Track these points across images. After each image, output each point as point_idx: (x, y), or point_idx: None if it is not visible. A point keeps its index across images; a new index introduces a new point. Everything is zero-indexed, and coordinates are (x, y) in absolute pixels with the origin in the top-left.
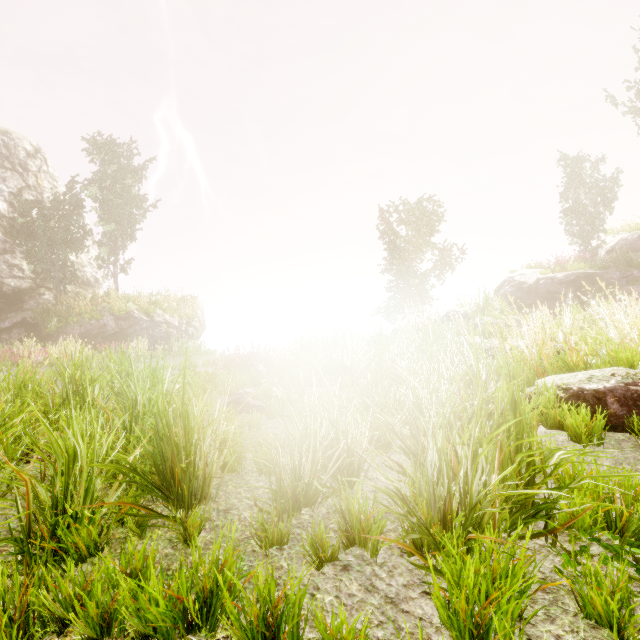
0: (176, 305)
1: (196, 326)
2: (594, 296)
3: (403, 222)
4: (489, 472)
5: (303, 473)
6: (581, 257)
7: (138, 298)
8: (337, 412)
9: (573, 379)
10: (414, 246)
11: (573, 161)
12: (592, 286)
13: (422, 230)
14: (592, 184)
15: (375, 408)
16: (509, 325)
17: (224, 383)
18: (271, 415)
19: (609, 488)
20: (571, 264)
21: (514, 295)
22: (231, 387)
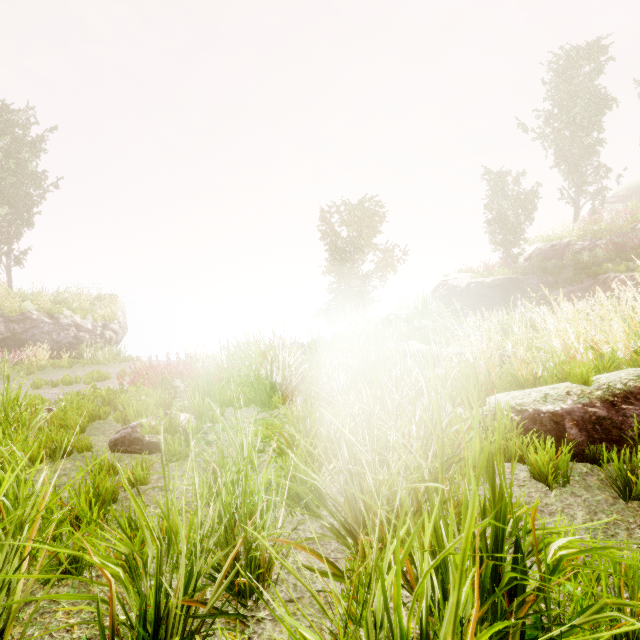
0: (90, 305)
1: (115, 329)
2: (517, 300)
3: (345, 222)
4: (466, 603)
5: (166, 608)
6: (505, 263)
7: (38, 296)
8: (242, 473)
9: (527, 398)
10: (355, 247)
11: (497, 175)
12: (515, 291)
13: (363, 231)
14: (513, 197)
15: (298, 462)
16: (446, 328)
17: (126, 405)
18: (170, 457)
19: (614, 582)
20: (497, 270)
21: (448, 298)
22: (127, 414)
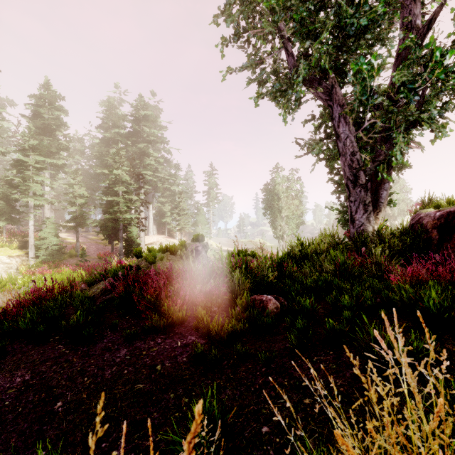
0: None
1: None
2: None
3: None
4: None
5: None
6: None
7: None
8: None
9: None
10: None
11: None
12: None
13: None
14: None
15: None
16: None
17: None
18: None
19: None
20: None
21: None
22: None
